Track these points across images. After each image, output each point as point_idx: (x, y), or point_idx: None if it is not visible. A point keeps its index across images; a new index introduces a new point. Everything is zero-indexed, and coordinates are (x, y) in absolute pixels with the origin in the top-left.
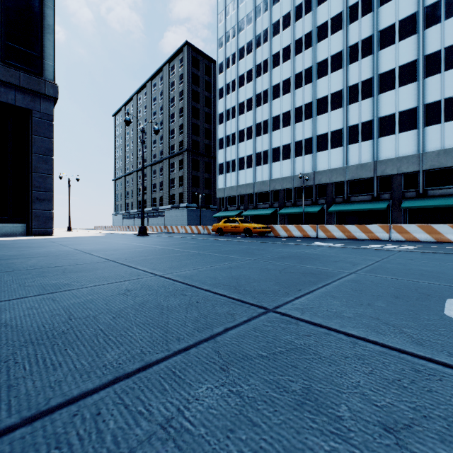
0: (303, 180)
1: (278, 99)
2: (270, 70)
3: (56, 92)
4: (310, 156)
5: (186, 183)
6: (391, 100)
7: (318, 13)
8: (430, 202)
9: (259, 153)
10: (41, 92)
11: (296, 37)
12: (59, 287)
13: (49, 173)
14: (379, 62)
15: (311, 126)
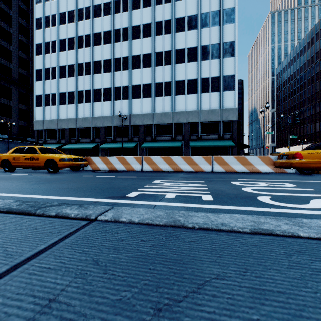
0: (122, 119)
1: (99, 46)
2: (92, 18)
3: None
4: (127, 101)
5: None
6: (183, 70)
7: None
8: (205, 143)
9: (81, 91)
10: None
11: None
12: None
13: None
14: (175, 41)
15: (128, 76)
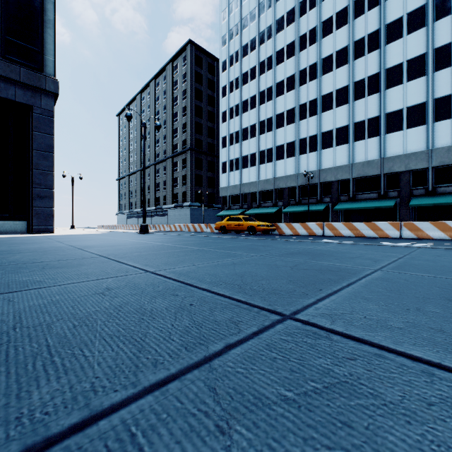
0: (308, 178)
1: (282, 96)
2: (274, 67)
3: (57, 88)
4: (315, 153)
5: (189, 182)
6: (399, 95)
7: (323, 8)
8: (440, 200)
9: (263, 151)
10: (41, 87)
11: (300, 33)
12: (27, 284)
13: (50, 169)
14: (386, 57)
15: (315, 123)
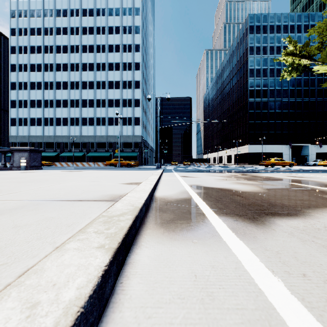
0: (73, 140)
1: (60, 90)
2: (55, 71)
3: None
4: (78, 127)
5: None
6: (112, 111)
7: (82, 56)
8: (123, 154)
9: (47, 118)
10: None
11: (71, 61)
12: None
13: None
14: (108, 94)
15: (79, 112)
